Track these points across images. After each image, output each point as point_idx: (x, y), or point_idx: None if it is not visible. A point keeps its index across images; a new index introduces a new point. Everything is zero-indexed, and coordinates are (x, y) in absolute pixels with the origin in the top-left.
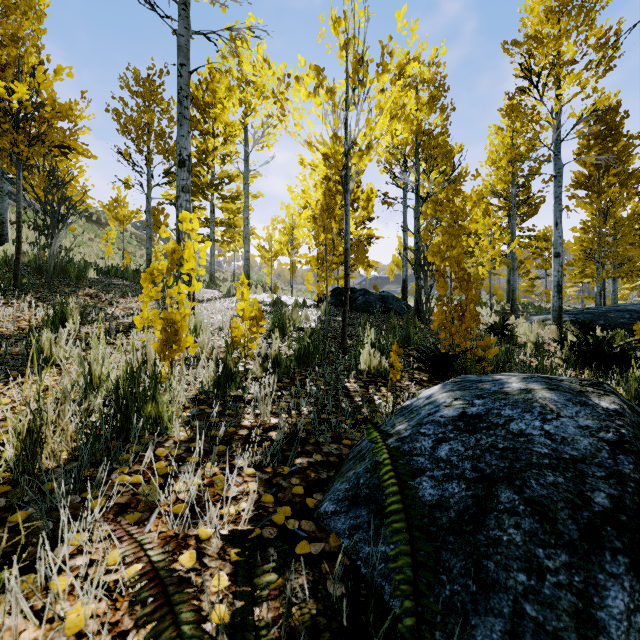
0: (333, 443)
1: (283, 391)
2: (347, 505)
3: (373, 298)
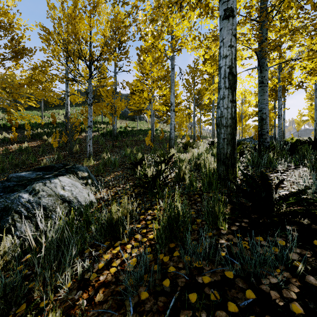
0: None
1: None
2: None
3: None
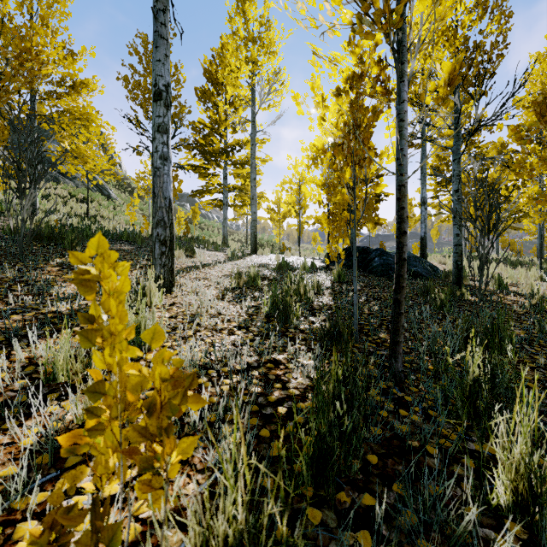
0: None
1: None
2: None
3: (392, 259)
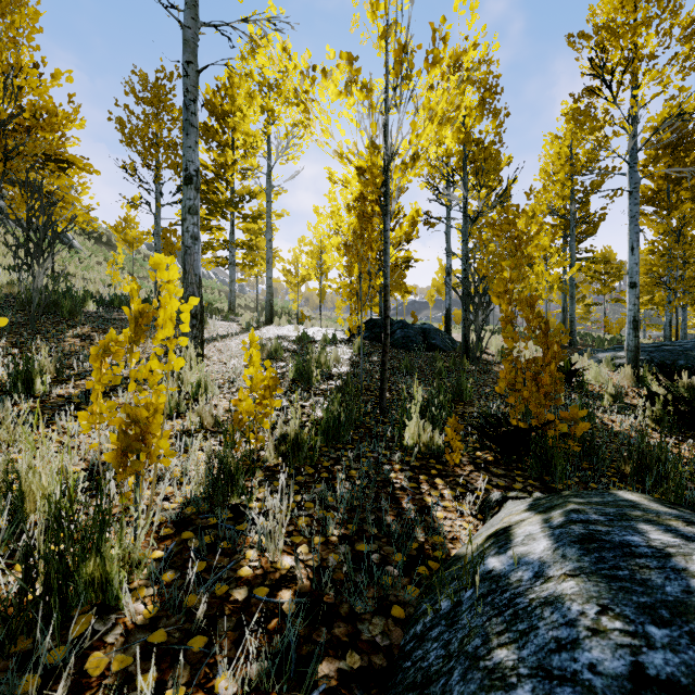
0: (377, 615)
1: (304, 493)
2: None
3: (413, 332)
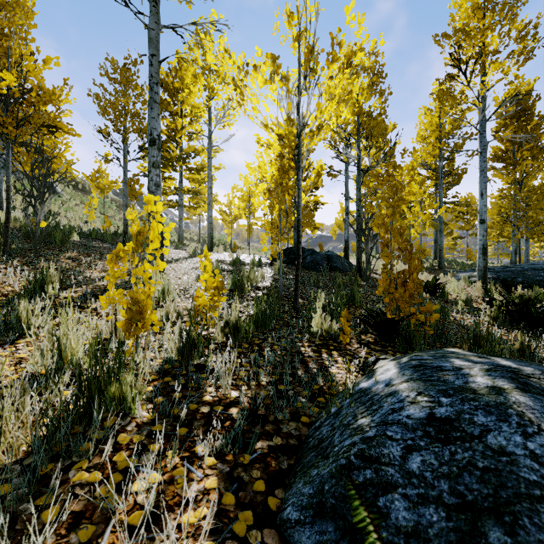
0: (292, 421)
1: (243, 358)
2: (312, 515)
3: (320, 257)
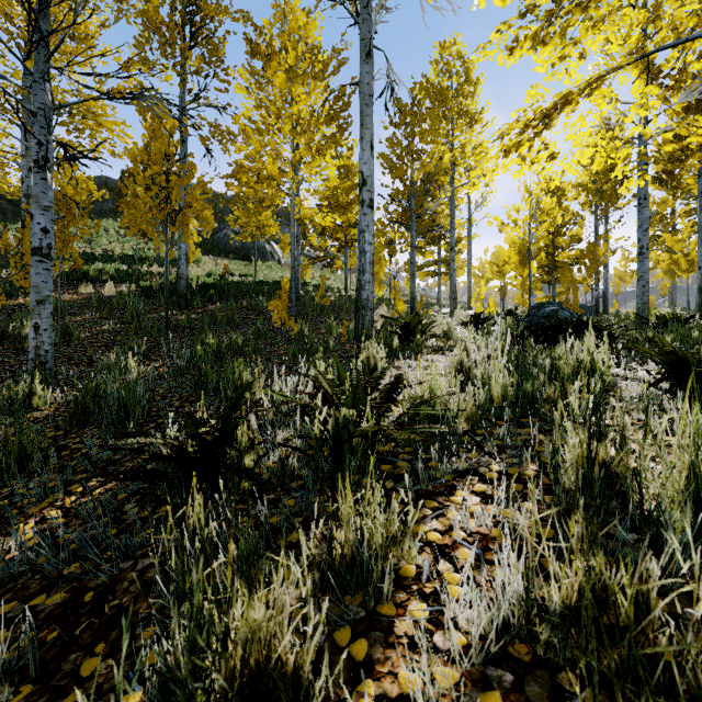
0: None
1: None
2: None
3: None
